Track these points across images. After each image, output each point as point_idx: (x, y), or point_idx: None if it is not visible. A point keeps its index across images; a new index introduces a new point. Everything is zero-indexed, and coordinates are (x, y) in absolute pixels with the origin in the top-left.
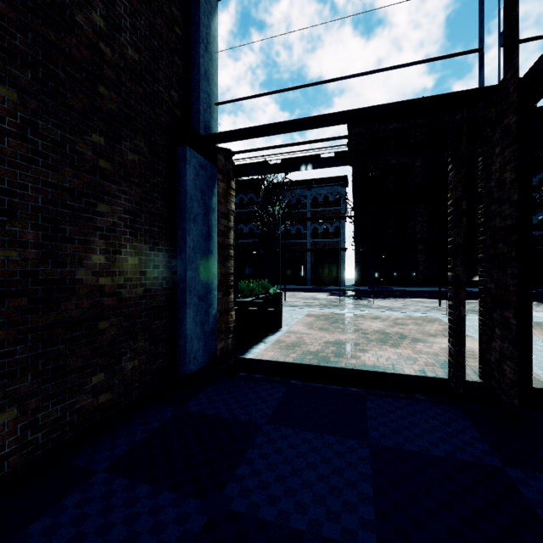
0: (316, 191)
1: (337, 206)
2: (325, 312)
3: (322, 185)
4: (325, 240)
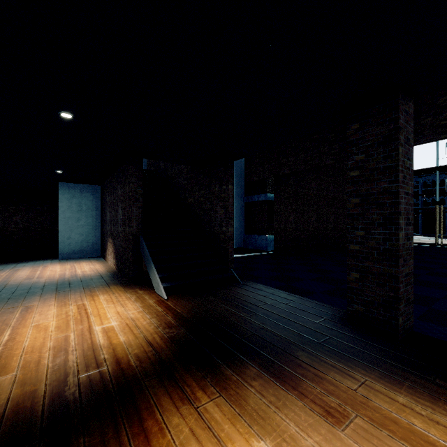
0: (425, 178)
1: (442, 186)
2: (414, 239)
3: (430, 174)
4: (432, 207)
